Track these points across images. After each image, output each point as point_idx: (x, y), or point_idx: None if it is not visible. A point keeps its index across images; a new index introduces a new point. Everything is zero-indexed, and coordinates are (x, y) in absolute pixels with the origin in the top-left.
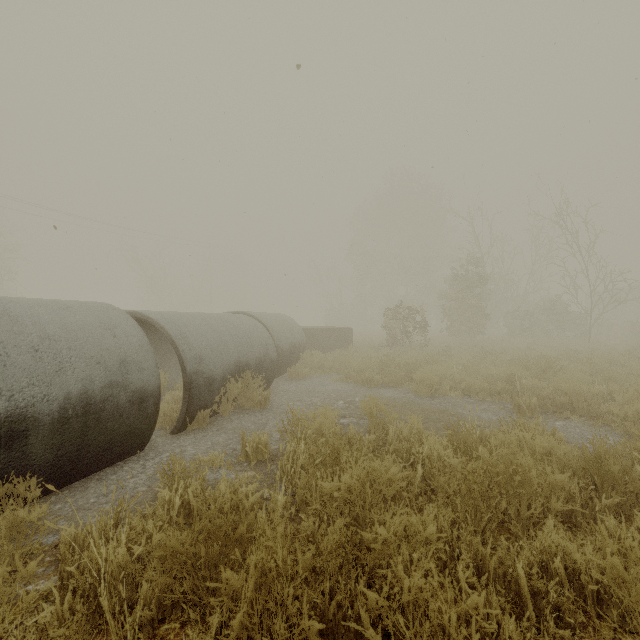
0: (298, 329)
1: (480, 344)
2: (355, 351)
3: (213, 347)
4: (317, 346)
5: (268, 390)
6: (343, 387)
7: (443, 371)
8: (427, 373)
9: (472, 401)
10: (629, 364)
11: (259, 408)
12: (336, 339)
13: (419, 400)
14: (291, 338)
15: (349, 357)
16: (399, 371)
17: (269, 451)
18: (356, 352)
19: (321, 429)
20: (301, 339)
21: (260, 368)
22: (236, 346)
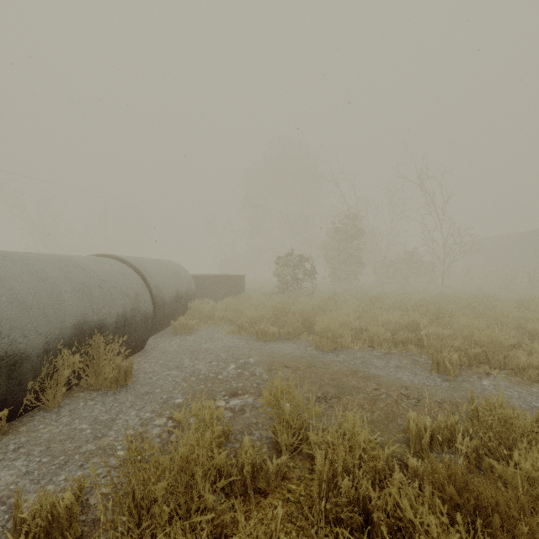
0: (186, 276)
1: (357, 289)
2: (248, 298)
3: (26, 304)
4: (209, 294)
5: (130, 360)
6: (235, 342)
7: (342, 320)
8: (330, 324)
9: (379, 355)
10: (492, 306)
11: (114, 387)
12: (228, 286)
13: (323, 357)
14: (177, 286)
15: (242, 306)
16: (296, 321)
17: (80, 520)
18: (249, 299)
19: (189, 464)
20: (190, 287)
21: (125, 327)
22: (80, 300)
